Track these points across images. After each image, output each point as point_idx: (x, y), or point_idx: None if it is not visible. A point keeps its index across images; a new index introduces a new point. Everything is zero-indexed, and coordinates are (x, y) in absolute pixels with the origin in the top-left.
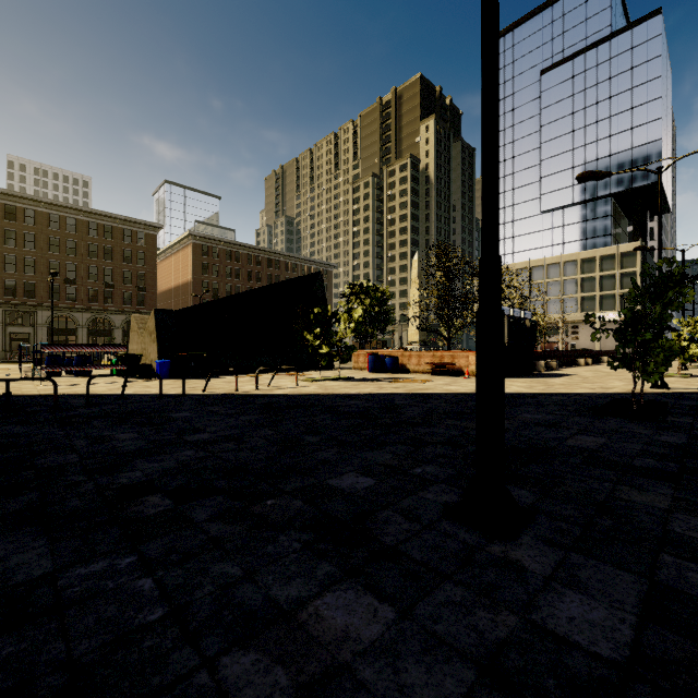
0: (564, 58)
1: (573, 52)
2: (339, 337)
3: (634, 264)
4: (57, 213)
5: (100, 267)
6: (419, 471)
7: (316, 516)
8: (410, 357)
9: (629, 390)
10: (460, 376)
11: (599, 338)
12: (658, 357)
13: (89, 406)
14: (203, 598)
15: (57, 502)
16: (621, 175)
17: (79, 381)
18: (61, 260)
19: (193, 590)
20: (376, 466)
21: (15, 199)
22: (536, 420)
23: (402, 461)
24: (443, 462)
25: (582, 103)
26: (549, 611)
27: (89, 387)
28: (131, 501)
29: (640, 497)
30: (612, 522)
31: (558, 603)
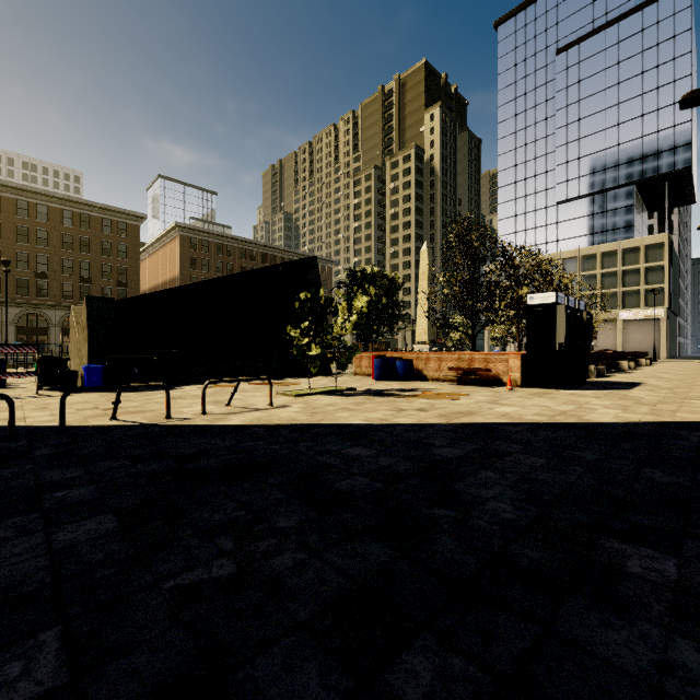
0: (581, 36)
1: (591, 30)
2: (336, 334)
3: (660, 257)
4: (26, 199)
5: (76, 260)
6: None
7: None
8: (428, 360)
9: None
10: (498, 387)
11: None
12: None
13: None
14: None
15: None
16: (645, 160)
17: None
18: (31, 251)
19: None
20: None
21: None
22: None
23: None
24: None
25: (602, 83)
26: None
27: None
28: None
29: None
30: None
31: None
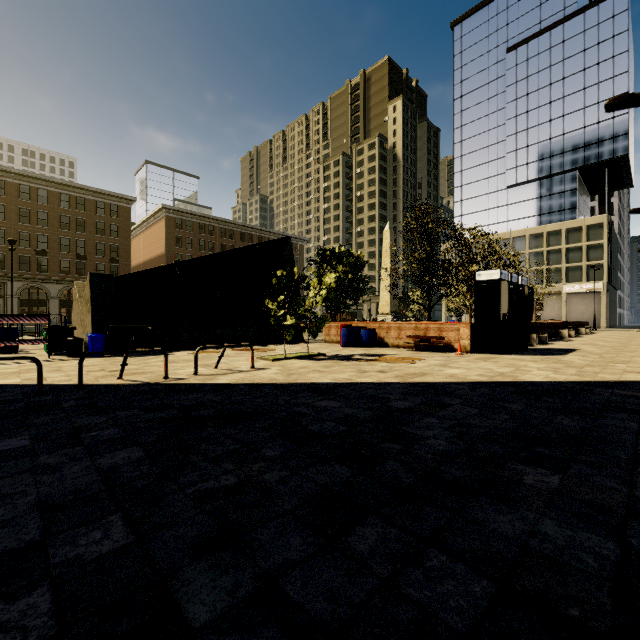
0: (530, 36)
1: (538, 30)
2: (308, 306)
3: (600, 236)
4: (27, 184)
5: (73, 239)
6: None
7: None
8: (389, 329)
9: None
10: (450, 352)
11: None
12: None
13: None
14: None
15: None
16: (587, 149)
17: None
18: (32, 231)
19: None
20: None
21: None
22: None
23: None
24: None
25: (548, 79)
26: None
27: None
28: None
29: None
30: None
31: None
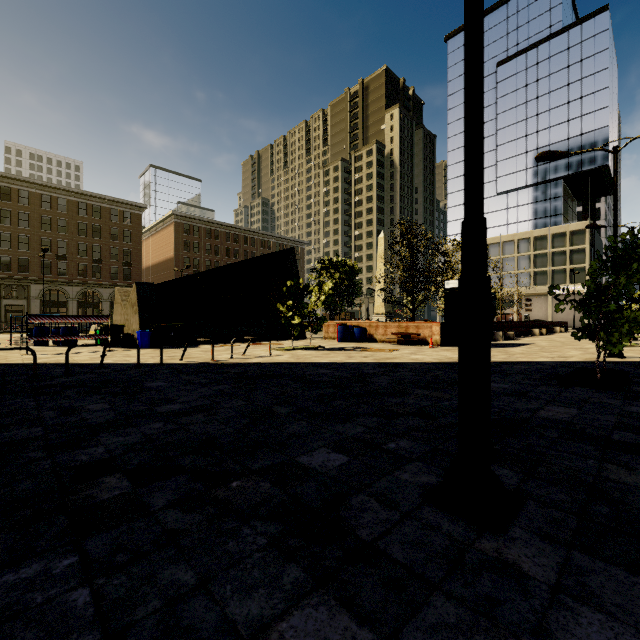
0: (518, 51)
1: (526, 46)
2: (311, 309)
3: (583, 241)
4: (49, 194)
5: (89, 244)
6: (393, 446)
7: (285, 502)
8: (377, 327)
9: (587, 359)
10: (425, 346)
11: (563, 309)
12: (622, 327)
13: (68, 375)
14: (145, 618)
15: (6, 484)
16: (571, 159)
17: (64, 350)
18: (53, 237)
19: (135, 607)
20: (348, 440)
21: (10, 180)
22: (503, 390)
23: (375, 435)
24: (417, 436)
25: (535, 92)
26: (565, 639)
27: (73, 356)
28: (86, 482)
29: (631, 478)
30: (609, 510)
31: (574, 627)
